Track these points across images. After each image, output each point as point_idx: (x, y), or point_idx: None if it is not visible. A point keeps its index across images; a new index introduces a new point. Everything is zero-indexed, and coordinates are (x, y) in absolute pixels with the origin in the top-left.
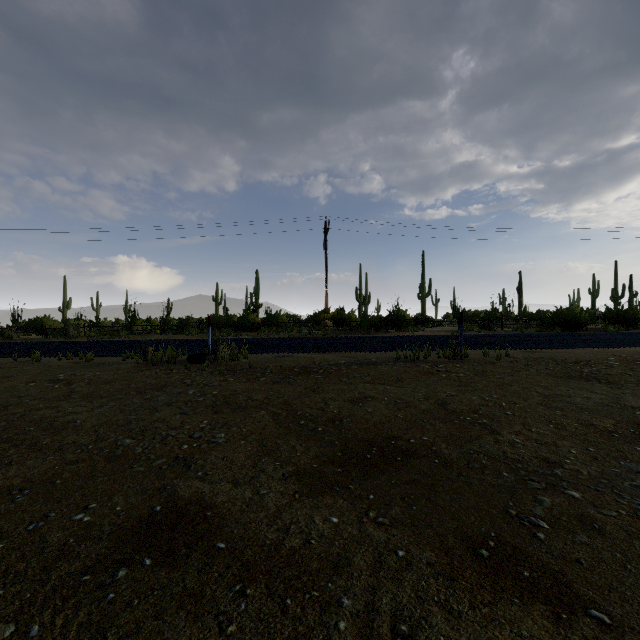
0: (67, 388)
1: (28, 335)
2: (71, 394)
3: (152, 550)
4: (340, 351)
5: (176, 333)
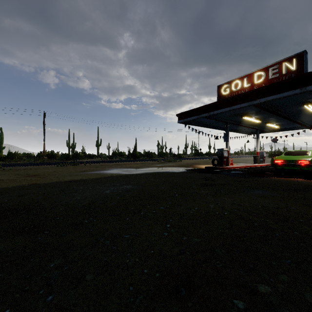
0: None
1: None
2: None
3: None
4: (41, 165)
5: None
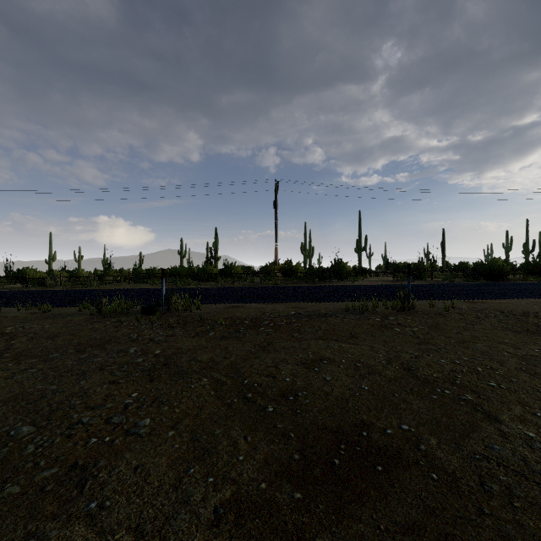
0: (5, 344)
1: (12, 284)
2: (5, 352)
3: None
4: (289, 301)
5: (143, 282)
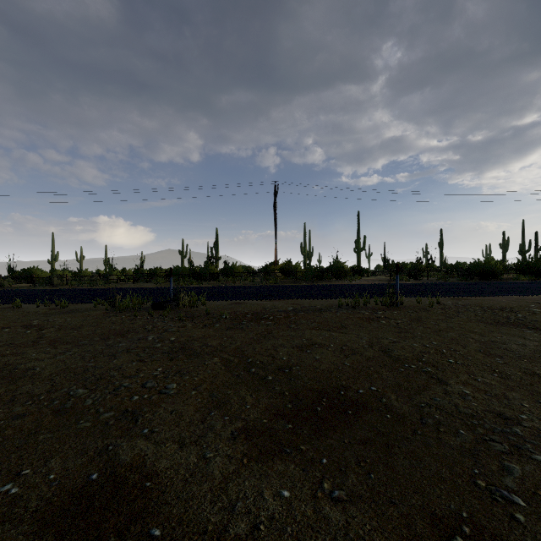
0: (37, 334)
1: (19, 283)
2: (39, 340)
3: (76, 538)
4: (288, 298)
5: (146, 282)
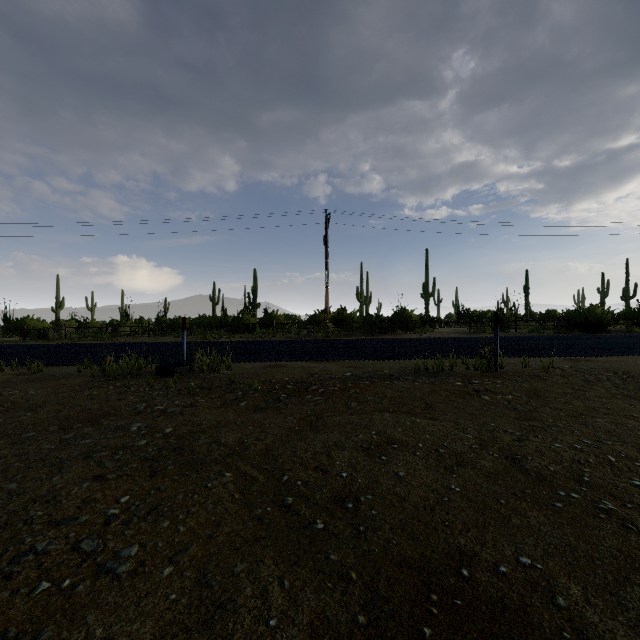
0: None
1: (8, 337)
2: None
3: None
4: (344, 359)
5: (166, 335)
